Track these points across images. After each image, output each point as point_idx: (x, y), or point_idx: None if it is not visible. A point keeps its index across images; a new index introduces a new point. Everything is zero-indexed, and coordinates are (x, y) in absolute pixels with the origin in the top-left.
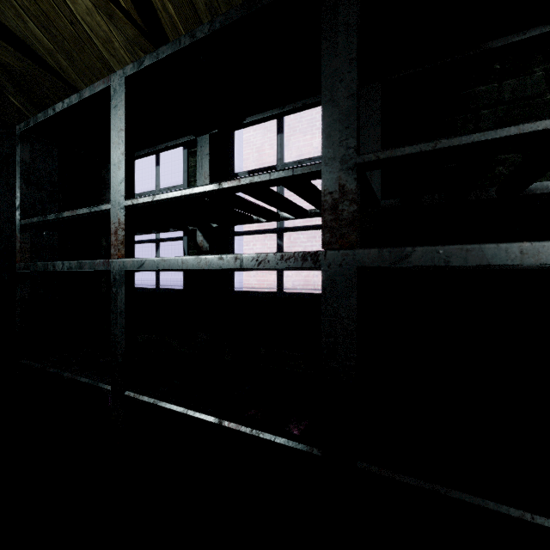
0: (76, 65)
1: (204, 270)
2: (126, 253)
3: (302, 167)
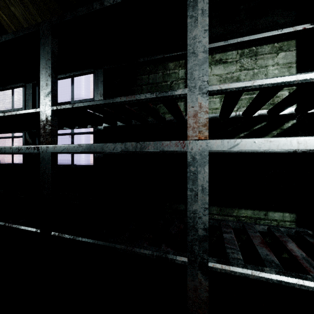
0: None
1: (28, 153)
2: None
3: (34, 109)
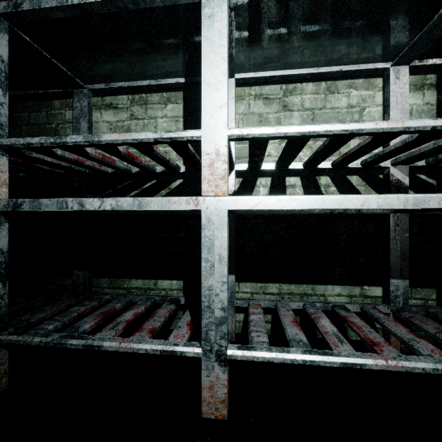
0: None
1: None
2: None
3: None
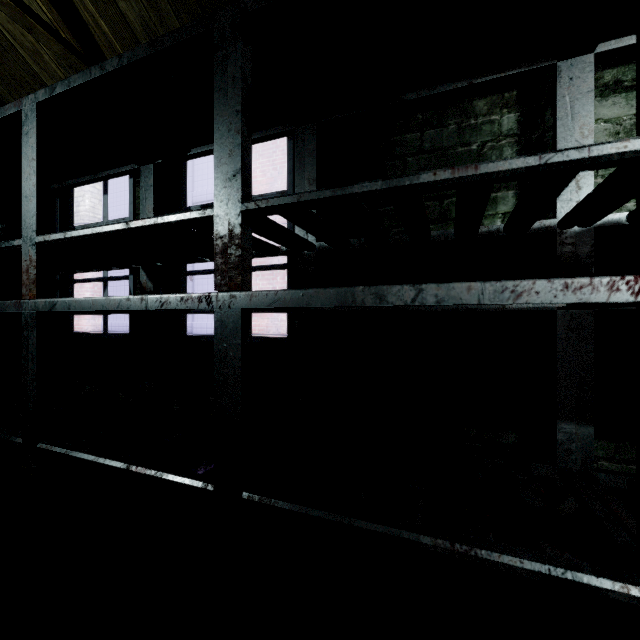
0: (1, 76)
1: (146, 312)
2: (39, 293)
3: (198, 210)
